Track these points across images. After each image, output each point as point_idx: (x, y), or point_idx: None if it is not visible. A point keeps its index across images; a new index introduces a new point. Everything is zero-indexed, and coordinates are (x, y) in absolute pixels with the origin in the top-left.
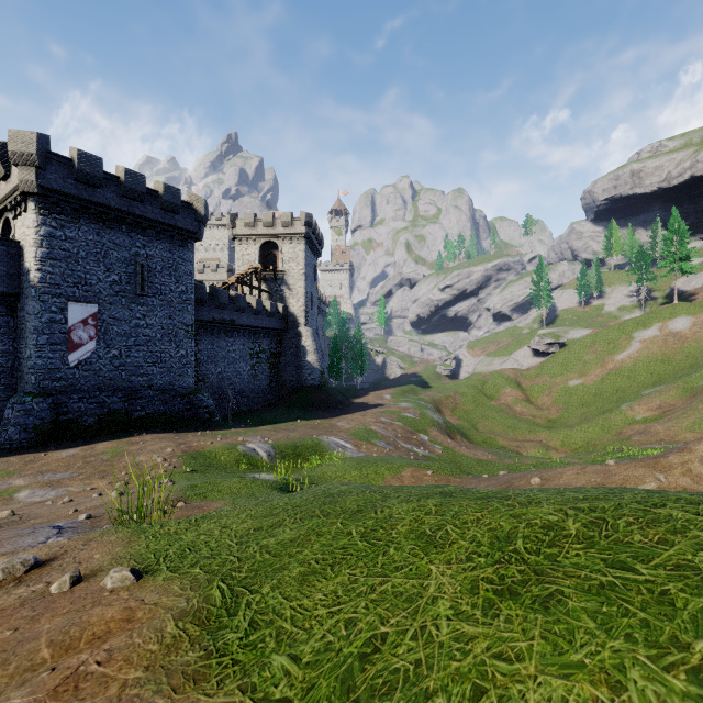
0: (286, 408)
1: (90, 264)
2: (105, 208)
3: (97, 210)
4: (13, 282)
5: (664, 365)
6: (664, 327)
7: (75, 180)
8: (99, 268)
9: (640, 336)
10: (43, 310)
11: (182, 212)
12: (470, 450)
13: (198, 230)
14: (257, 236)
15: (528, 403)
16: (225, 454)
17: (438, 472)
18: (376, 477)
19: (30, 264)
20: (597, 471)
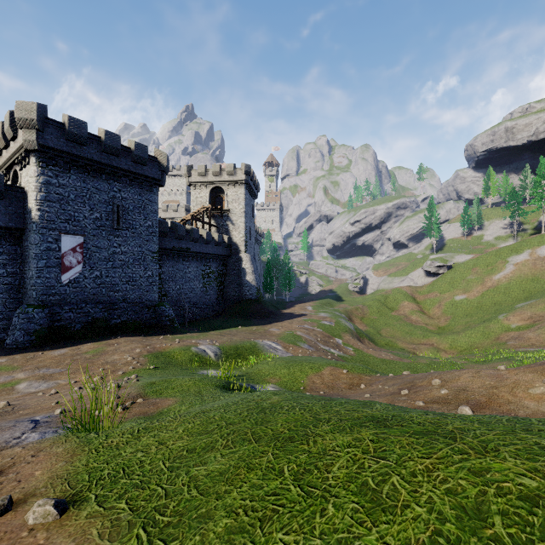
0: (230, 316)
1: (78, 204)
2: (90, 161)
3: (83, 163)
4: (20, 219)
5: (533, 283)
6: (533, 253)
7: (66, 140)
8: (85, 208)
9: (514, 260)
10: (42, 240)
11: (149, 164)
12: (376, 352)
13: (161, 177)
14: (208, 183)
15: (422, 314)
16: (181, 354)
17: (352, 371)
18: (301, 374)
19: (32, 205)
20: (490, 375)
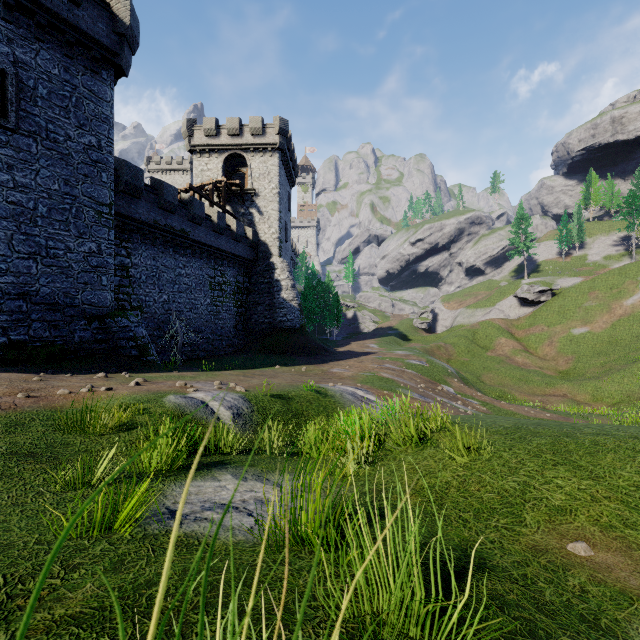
0: (257, 353)
1: None
2: None
3: None
4: None
5: None
6: None
7: None
8: None
9: None
10: None
11: (89, 8)
12: (515, 406)
13: (119, 49)
14: (220, 147)
15: (529, 354)
16: (126, 413)
17: None
18: None
19: None
20: None
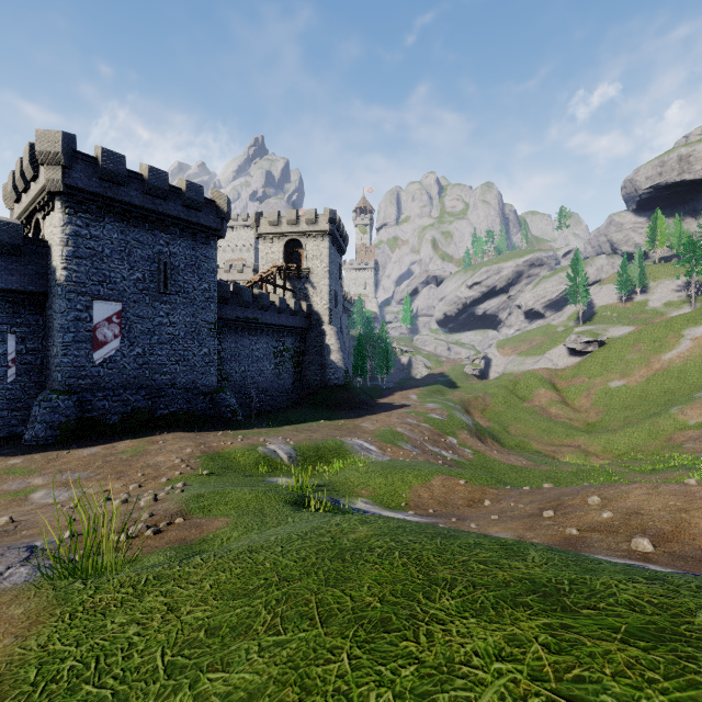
0: (309, 407)
1: (115, 262)
2: (129, 206)
3: (121, 208)
4: (42, 281)
5: None
6: None
7: (99, 179)
8: (123, 266)
9: (691, 334)
10: (69, 308)
11: (205, 209)
12: (503, 455)
13: (220, 227)
14: (281, 234)
15: (564, 405)
16: (245, 455)
17: (472, 482)
18: (402, 485)
19: (56, 262)
20: (674, 492)
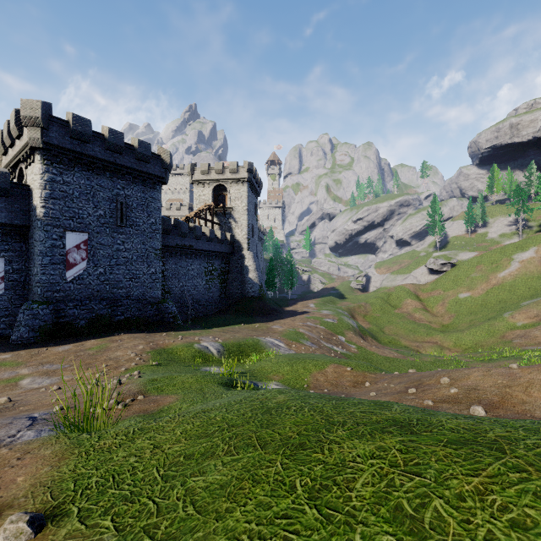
0: (232, 314)
1: (82, 202)
2: (94, 158)
3: (87, 160)
4: (25, 217)
5: (539, 281)
6: (539, 250)
7: (70, 137)
8: (89, 205)
9: (519, 258)
10: (46, 237)
11: (152, 161)
12: (379, 349)
13: (164, 175)
14: (210, 181)
15: (425, 311)
16: (184, 350)
17: (356, 369)
18: (304, 372)
19: (37, 202)
20: (502, 374)
